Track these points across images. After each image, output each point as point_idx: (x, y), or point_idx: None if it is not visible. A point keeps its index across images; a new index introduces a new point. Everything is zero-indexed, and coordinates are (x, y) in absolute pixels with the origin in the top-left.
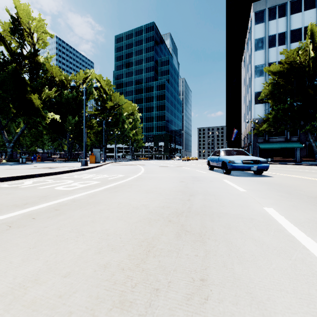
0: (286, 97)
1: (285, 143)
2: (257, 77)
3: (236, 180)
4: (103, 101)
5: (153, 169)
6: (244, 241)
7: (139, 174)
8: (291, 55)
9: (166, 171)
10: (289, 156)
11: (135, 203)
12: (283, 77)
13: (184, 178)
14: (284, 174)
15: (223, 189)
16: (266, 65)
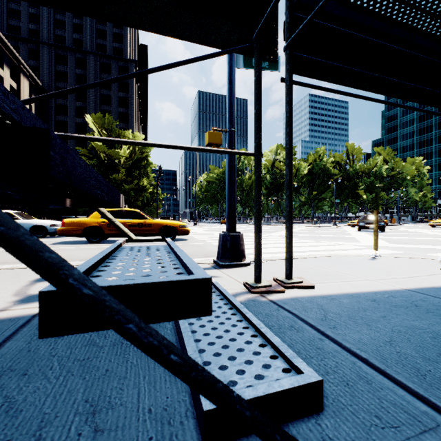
0: None
1: None
2: None
3: None
4: None
5: None
6: None
7: None
8: None
9: None
10: None
11: None
12: None
13: None
14: None
15: None
16: None
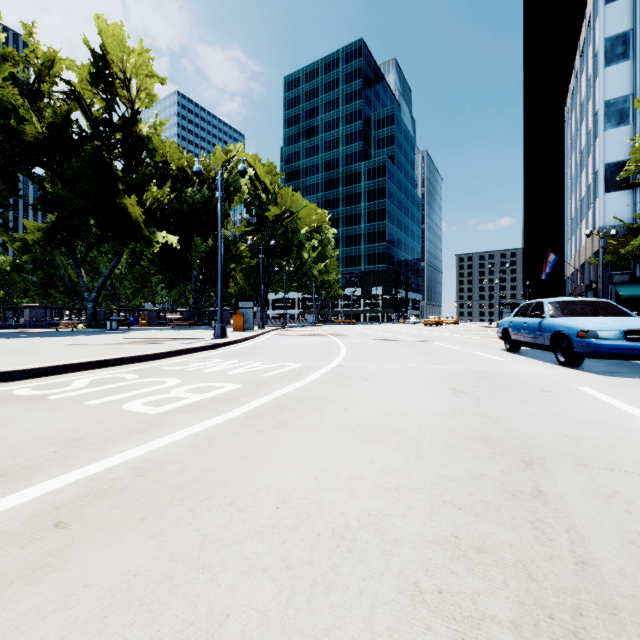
0: None
1: None
2: (611, 128)
3: (621, 389)
4: (261, 206)
5: (366, 348)
6: None
7: (336, 360)
8: None
9: (398, 352)
10: None
11: (339, 501)
12: None
13: (456, 377)
14: None
15: (624, 436)
16: (637, 96)
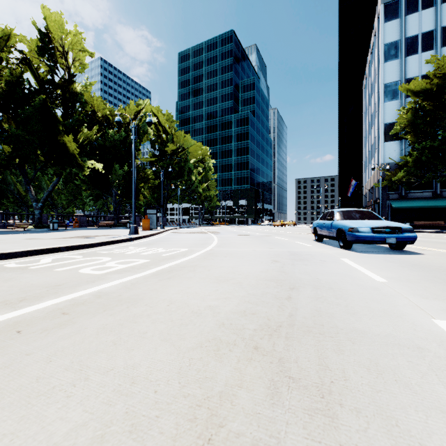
0: (436, 130)
1: (432, 200)
2: (388, 101)
3: (363, 259)
4: (162, 143)
5: (230, 240)
6: (427, 420)
7: (209, 247)
8: (444, 64)
9: (250, 242)
10: (439, 220)
11: (197, 302)
12: (431, 99)
13: (278, 254)
14: (440, 250)
15: (345, 278)
16: (403, 82)
